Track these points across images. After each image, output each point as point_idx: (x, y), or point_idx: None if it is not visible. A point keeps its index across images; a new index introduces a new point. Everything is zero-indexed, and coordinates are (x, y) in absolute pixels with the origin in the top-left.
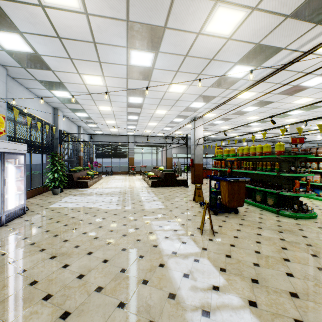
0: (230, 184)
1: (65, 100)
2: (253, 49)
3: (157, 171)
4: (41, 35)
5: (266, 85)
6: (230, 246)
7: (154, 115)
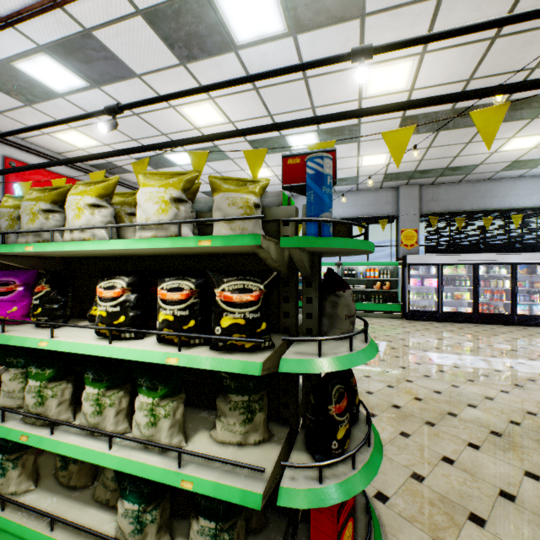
0: None
1: None
2: None
3: None
4: None
5: None
6: None
7: None
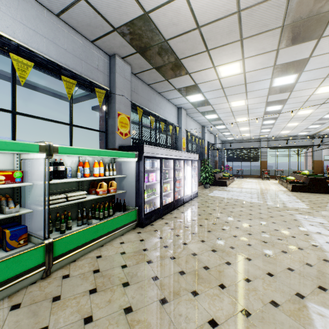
0: None
1: (211, 119)
2: None
3: (299, 175)
4: (212, 91)
5: None
6: None
7: (295, 116)
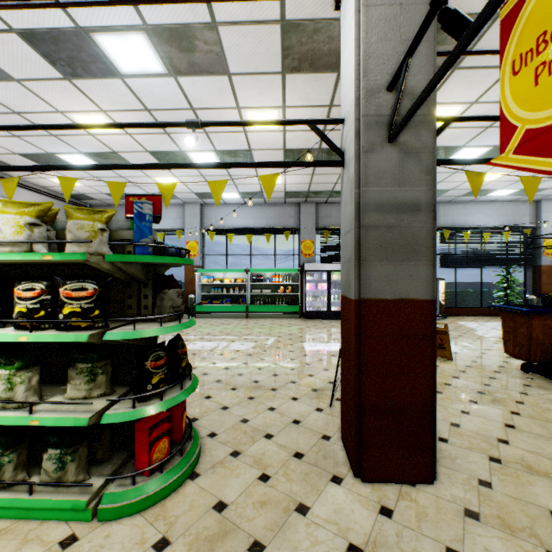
0: (501, 315)
1: (520, 193)
2: None
3: None
4: None
5: None
6: None
7: None
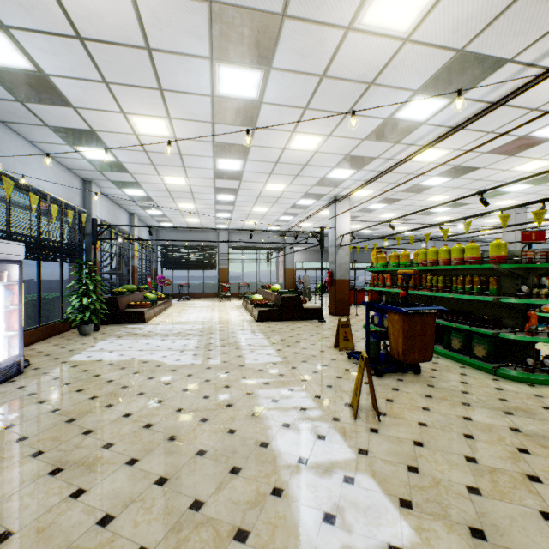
0: (407, 320)
1: (102, 165)
2: (450, 62)
3: (269, 292)
4: (45, 34)
5: (469, 135)
6: (414, 446)
7: (264, 193)
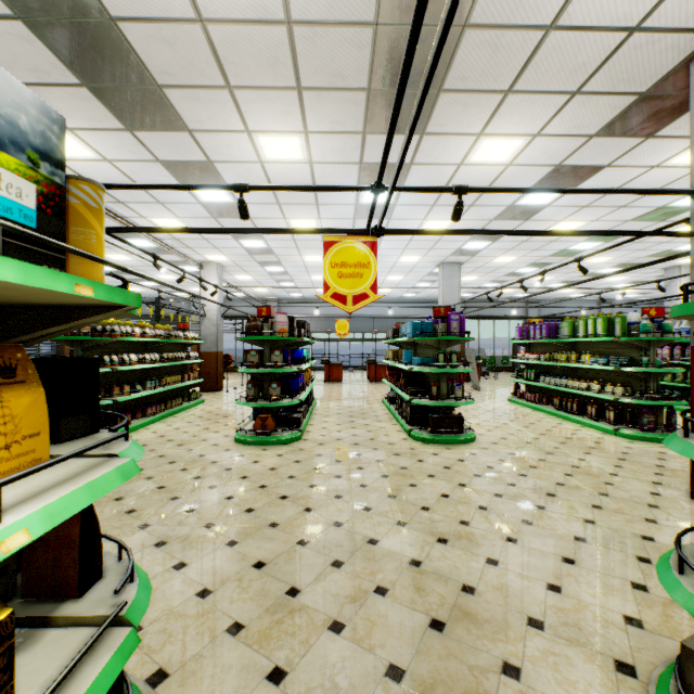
0: None
1: None
2: None
3: None
4: None
5: (151, 206)
6: None
7: (126, 263)
